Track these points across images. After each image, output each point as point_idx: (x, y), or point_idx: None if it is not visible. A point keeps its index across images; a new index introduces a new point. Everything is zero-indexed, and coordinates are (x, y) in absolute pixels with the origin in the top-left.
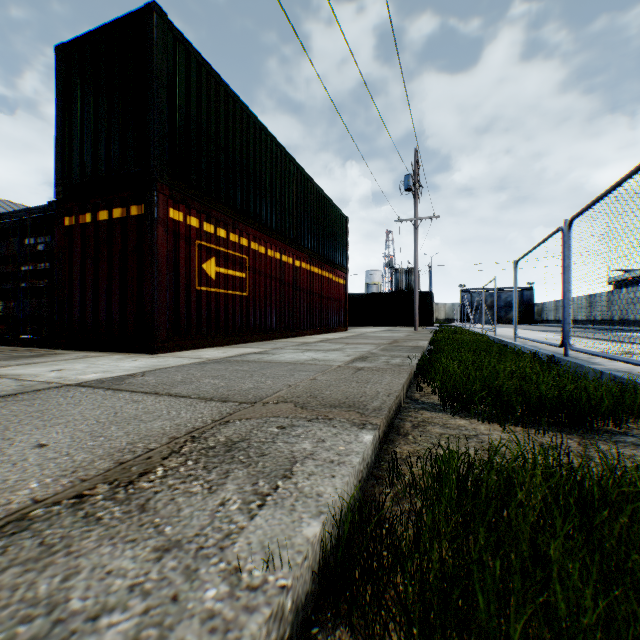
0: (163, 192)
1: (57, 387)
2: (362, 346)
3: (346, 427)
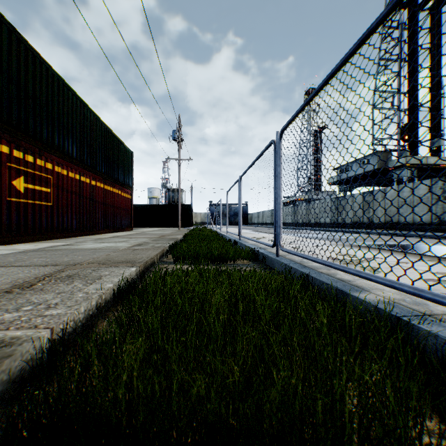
0: None
1: None
2: (141, 239)
3: (125, 267)
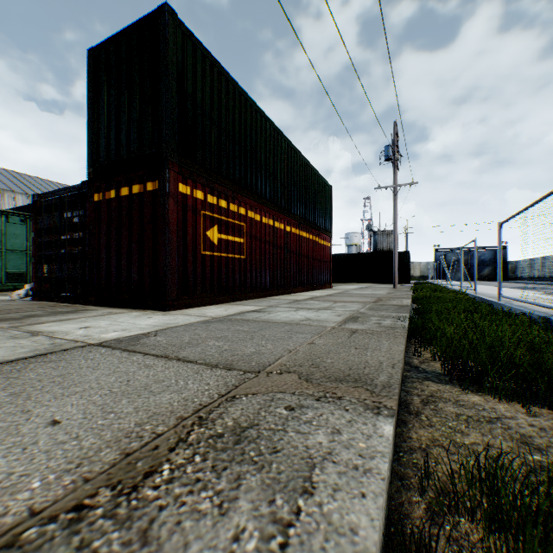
0: (173, 169)
1: (81, 347)
2: (349, 304)
3: (359, 411)
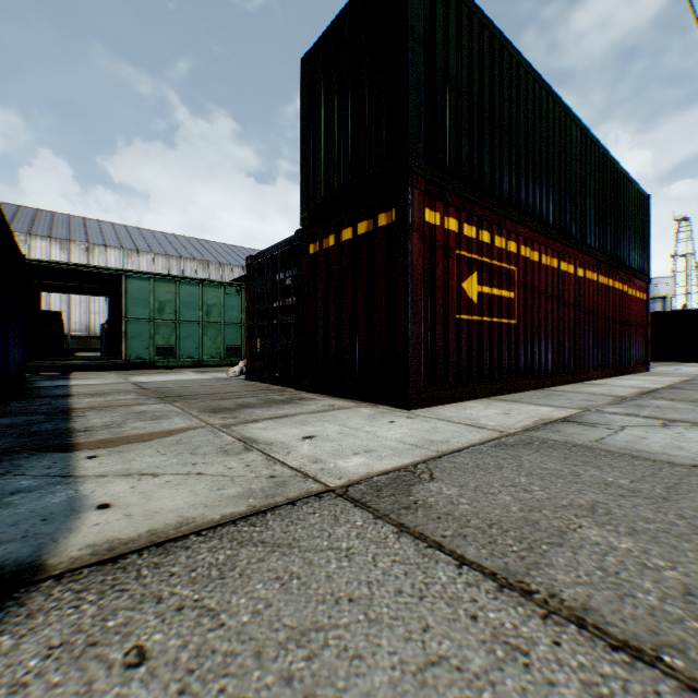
0: (418, 187)
1: (315, 496)
2: None
3: None
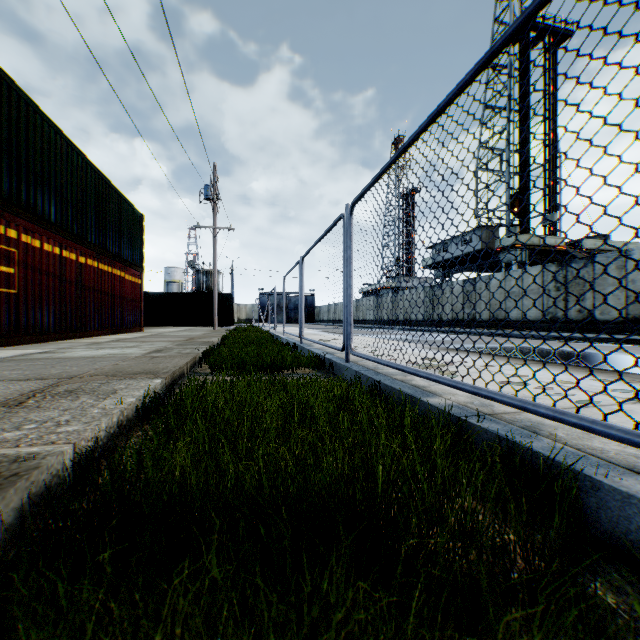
0: None
1: None
2: (159, 343)
3: (146, 379)
